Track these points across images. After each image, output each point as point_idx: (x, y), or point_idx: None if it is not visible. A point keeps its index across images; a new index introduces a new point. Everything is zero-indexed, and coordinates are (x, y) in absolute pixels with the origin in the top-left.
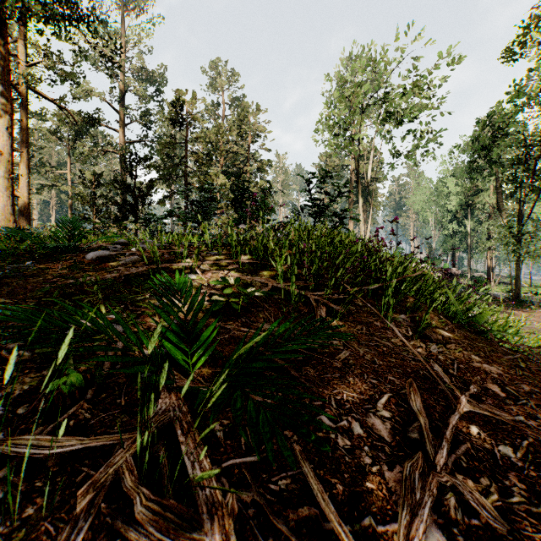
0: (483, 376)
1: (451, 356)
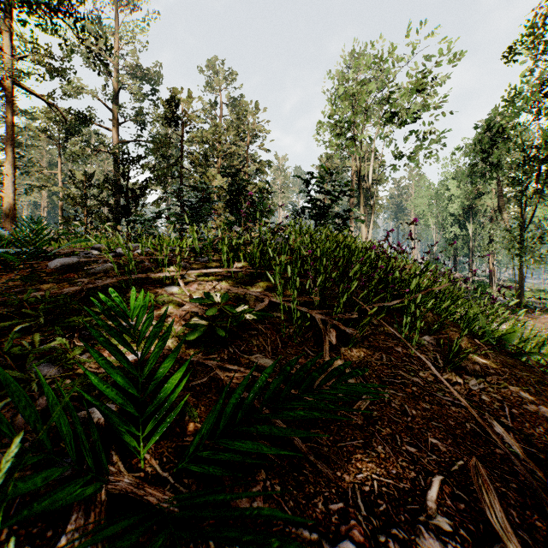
0: (544, 426)
1: (497, 395)
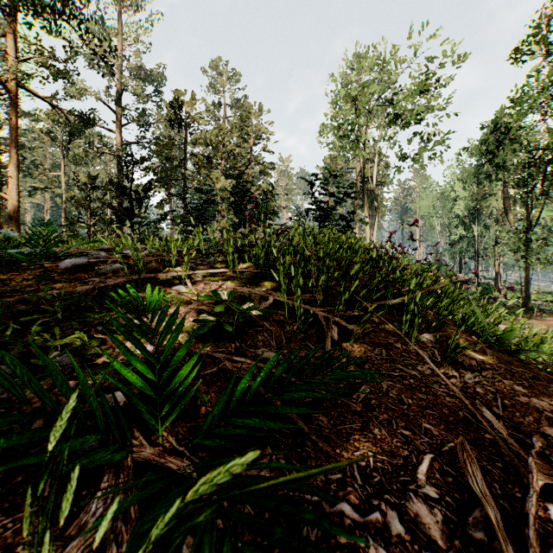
0: (534, 416)
1: (491, 387)
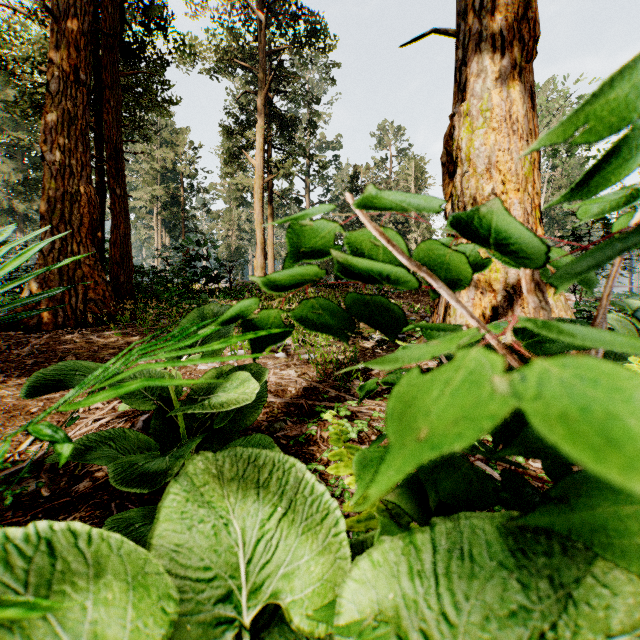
0: None
1: None
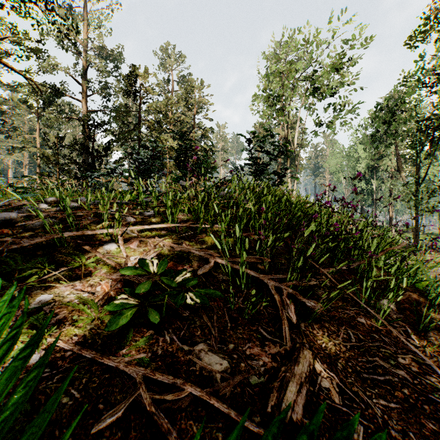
0: None
1: None
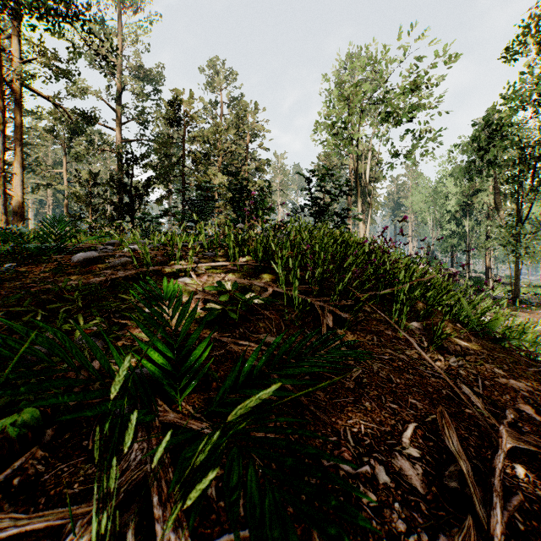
0: (511, 395)
1: (473, 370)
